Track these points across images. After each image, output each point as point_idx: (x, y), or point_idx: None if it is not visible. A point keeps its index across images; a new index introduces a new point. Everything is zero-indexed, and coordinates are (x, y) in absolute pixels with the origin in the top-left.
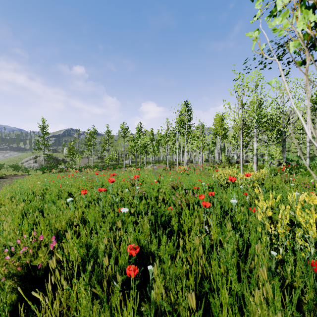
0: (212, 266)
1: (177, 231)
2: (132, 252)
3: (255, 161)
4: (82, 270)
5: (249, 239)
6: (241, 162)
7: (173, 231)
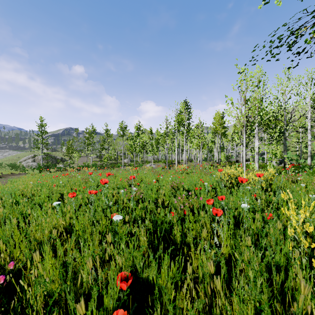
0: (237, 311)
1: (179, 242)
2: (121, 284)
3: (257, 160)
4: (50, 313)
5: (275, 259)
6: (245, 160)
7: (175, 242)
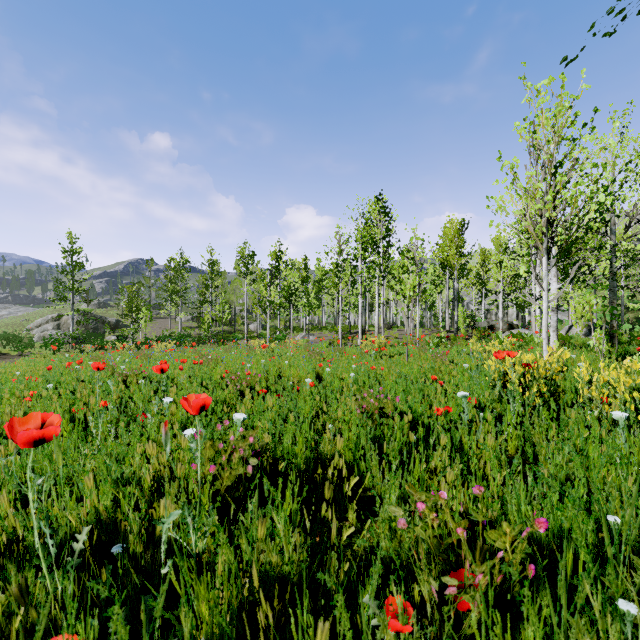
0: None
1: None
2: None
3: (554, 324)
4: None
5: None
6: (546, 326)
7: None
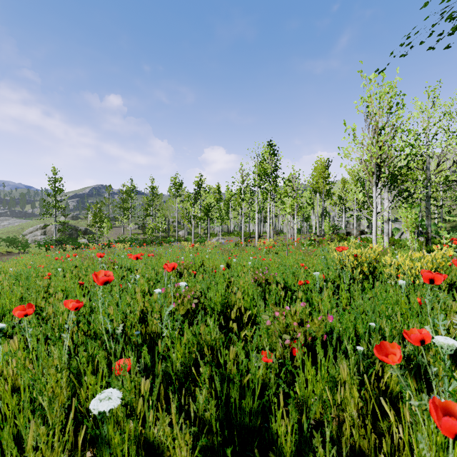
0: None
1: None
2: None
3: (387, 231)
4: None
5: None
6: (375, 232)
7: (276, 453)
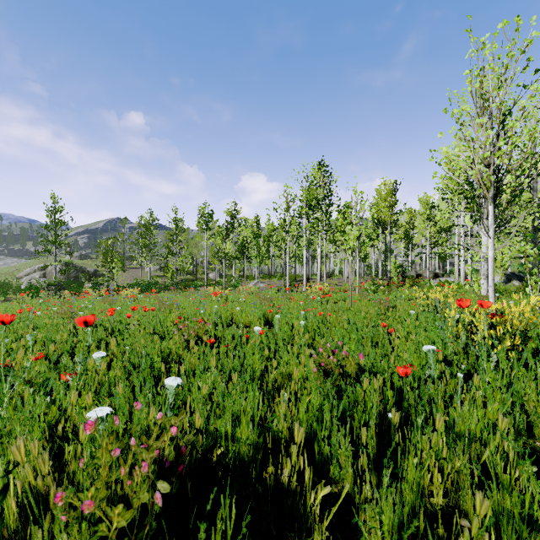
0: None
1: None
2: None
3: (485, 273)
4: None
5: None
6: (492, 274)
7: None
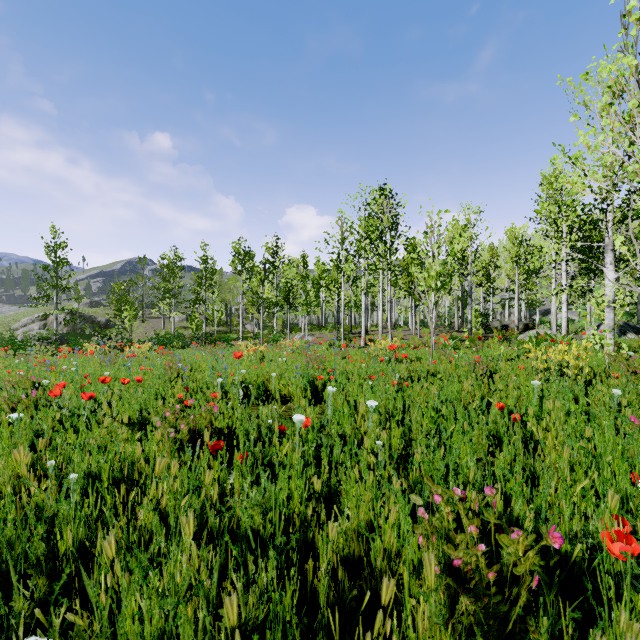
0: None
1: None
2: None
3: (611, 323)
4: None
5: None
6: None
7: None
